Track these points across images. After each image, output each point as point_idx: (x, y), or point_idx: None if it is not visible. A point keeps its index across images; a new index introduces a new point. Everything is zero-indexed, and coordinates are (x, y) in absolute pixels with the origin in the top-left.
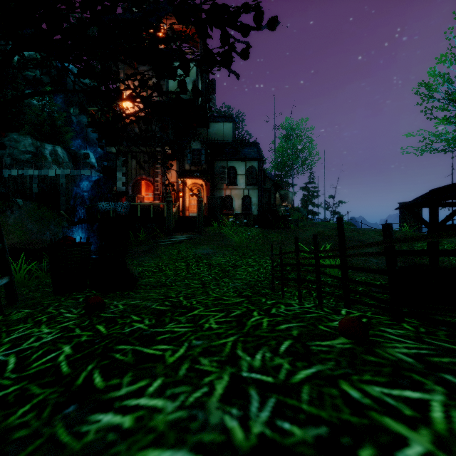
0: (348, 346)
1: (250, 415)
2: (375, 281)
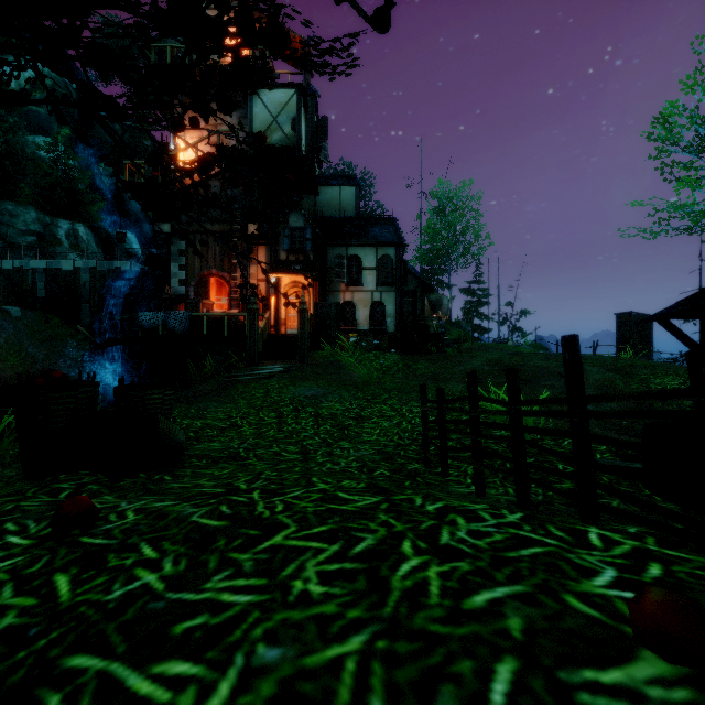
0: (684, 697)
1: None
2: (598, 445)
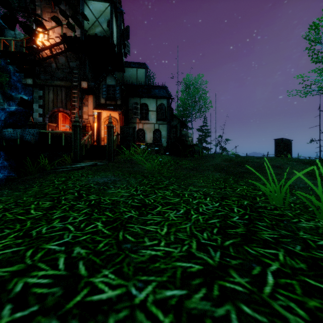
0: None
1: None
2: None
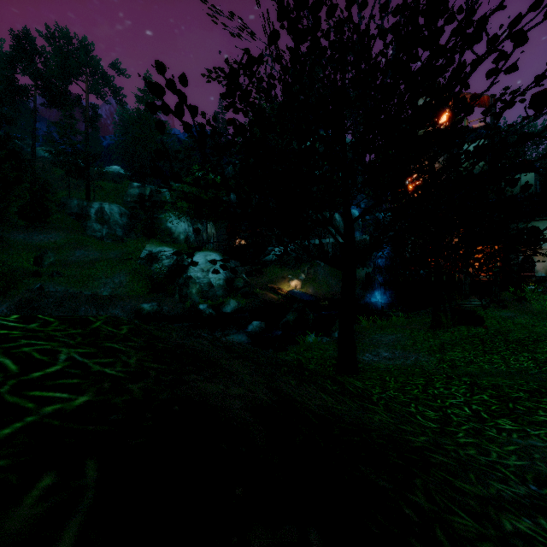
0: None
1: (531, 335)
2: None
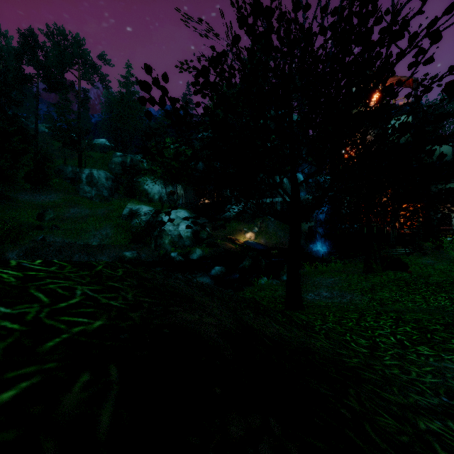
0: None
1: (448, 279)
2: None
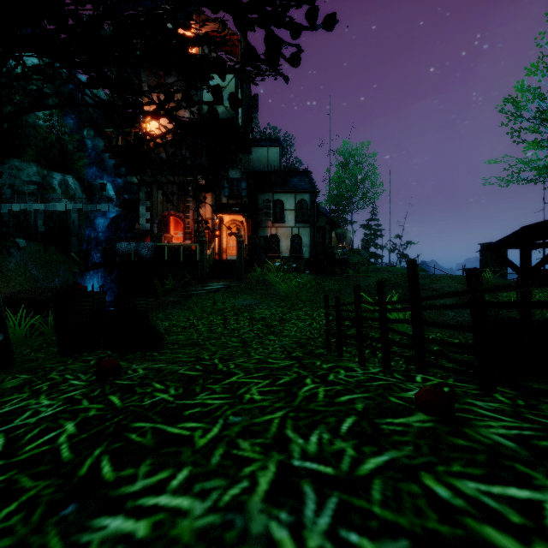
0: (429, 425)
1: (304, 521)
2: (453, 339)
